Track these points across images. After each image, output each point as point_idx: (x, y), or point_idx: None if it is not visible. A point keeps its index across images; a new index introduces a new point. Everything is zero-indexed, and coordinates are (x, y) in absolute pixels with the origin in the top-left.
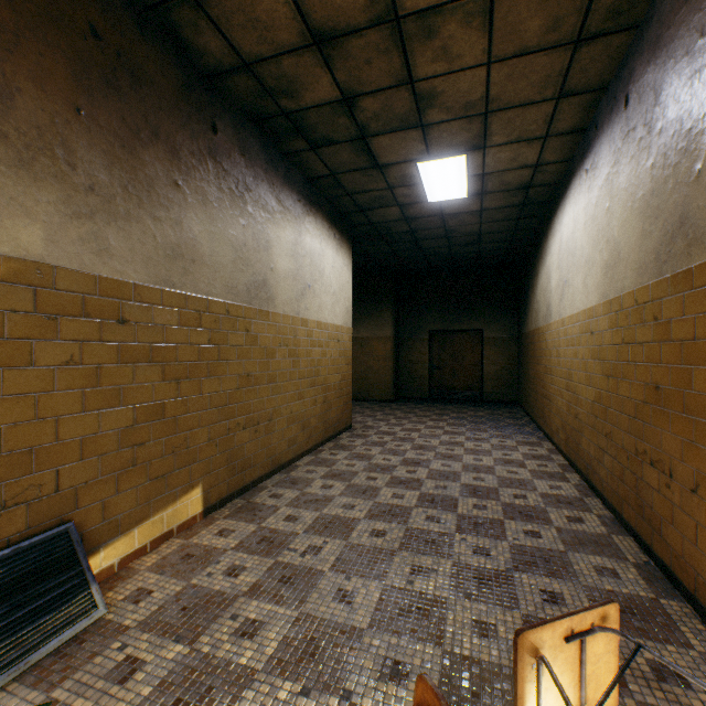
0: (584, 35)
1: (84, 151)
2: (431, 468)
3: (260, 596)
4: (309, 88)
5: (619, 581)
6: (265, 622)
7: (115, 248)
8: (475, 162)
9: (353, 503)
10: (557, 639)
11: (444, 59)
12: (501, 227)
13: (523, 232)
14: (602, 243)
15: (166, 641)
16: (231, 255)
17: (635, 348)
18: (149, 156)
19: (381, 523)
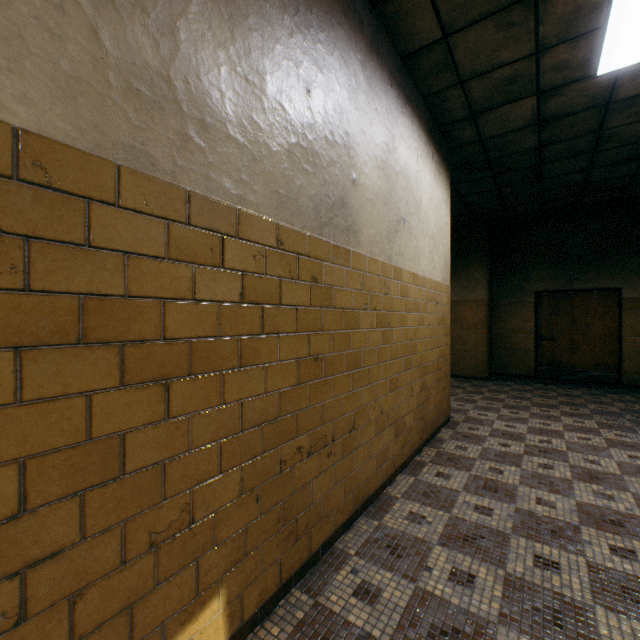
0: None
1: None
2: None
3: None
4: None
5: None
6: None
7: None
8: None
9: None
10: None
11: None
12: None
13: None
14: None
15: None
16: (284, 137)
17: None
18: None
19: None
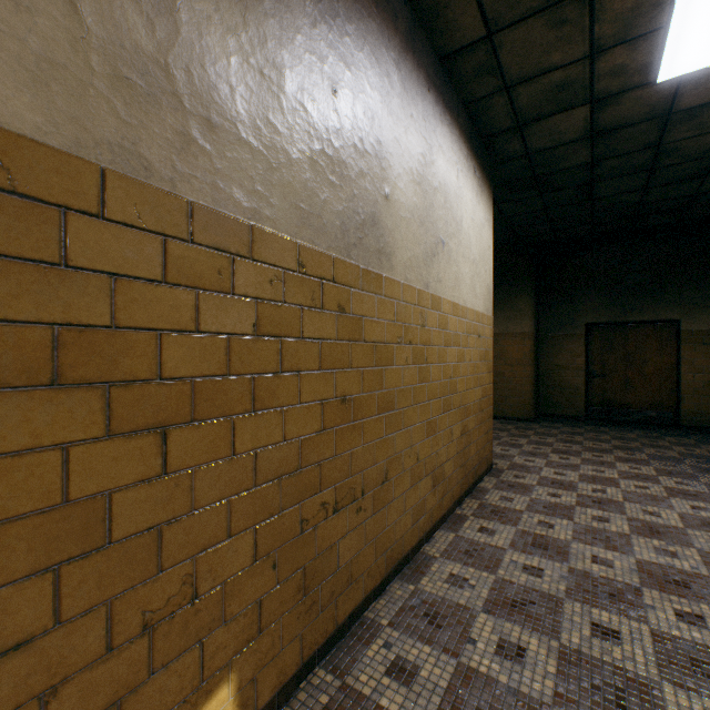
0: None
1: None
2: None
3: None
4: None
5: None
6: None
7: None
8: None
9: None
10: None
11: None
12: None
13: None
14: None
15: None
16: (306, 143)
17: None
18: None
19: None
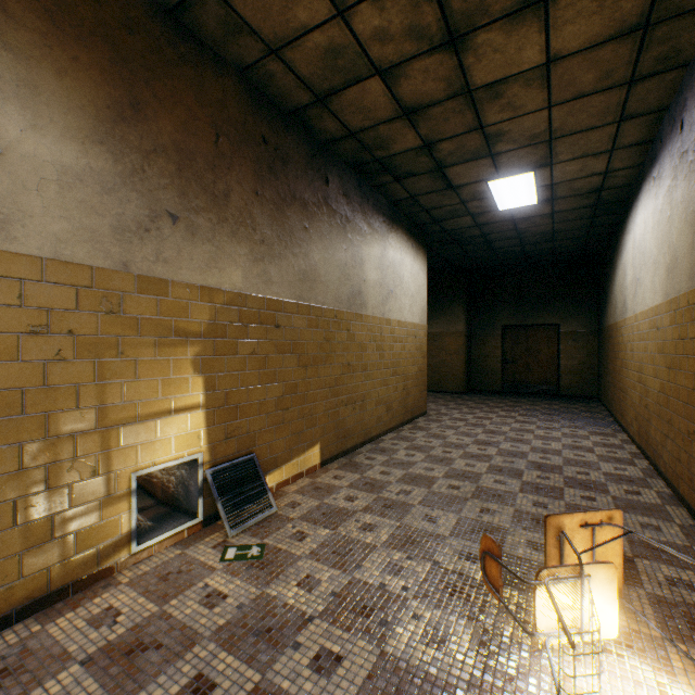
0: (636, 77)
1: (259, 218)
2: (501, 448)
3: (371, 512)
4: (397, 142)
5: (659, 533)
6: (377, 525)
7: (274, 278)
8: (543, 176)
9: (432, 467)
10: (574, 525)
11: (509, 109)
12: (575, 226)
13: (599, 228)
14: (665, 247)
15: (318, 527)
16: (337, 273)
17: (687, 342)
18: (290, 212)
19: (456, 481)
